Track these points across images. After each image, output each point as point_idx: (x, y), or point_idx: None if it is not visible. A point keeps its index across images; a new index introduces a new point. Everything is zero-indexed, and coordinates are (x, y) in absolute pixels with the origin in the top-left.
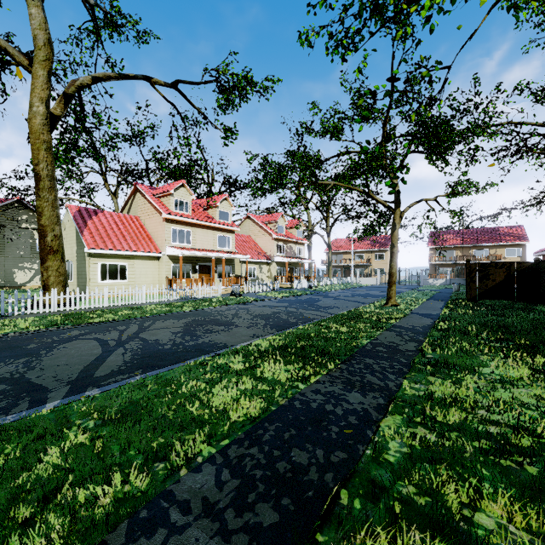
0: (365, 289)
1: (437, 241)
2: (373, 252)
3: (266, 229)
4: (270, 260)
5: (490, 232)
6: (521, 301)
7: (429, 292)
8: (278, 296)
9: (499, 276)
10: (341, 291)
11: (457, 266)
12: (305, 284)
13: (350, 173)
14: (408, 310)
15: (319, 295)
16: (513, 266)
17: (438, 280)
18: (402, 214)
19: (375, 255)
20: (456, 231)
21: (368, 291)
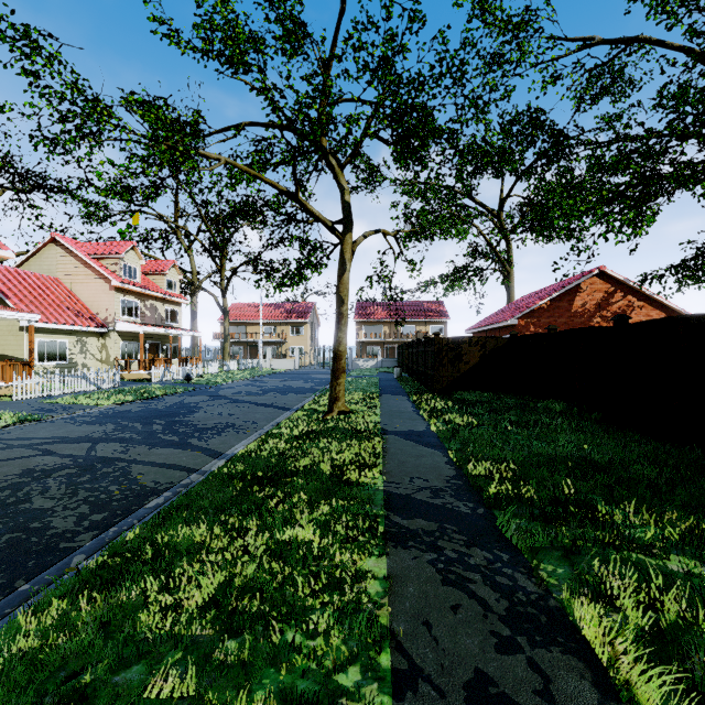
0: (281, 377)
1: (364, 313)
2: (289, 324)
3: (96, 268)
4: (106, 328)
5: (416, 306)
6: (498, 392)
7: (370, 380)
8: (105, 403)
9: (473, 356)
10: (244, 383)
11: (386, 344)
12: (179, 373)
13: (261, 155)
14: (374, 424)
15: (202, 395)
16: (490, 342)
17: (369, 362)
18: (354, 246)
19: (292, 329)
20: (383, 303)
21: (286, 381)
